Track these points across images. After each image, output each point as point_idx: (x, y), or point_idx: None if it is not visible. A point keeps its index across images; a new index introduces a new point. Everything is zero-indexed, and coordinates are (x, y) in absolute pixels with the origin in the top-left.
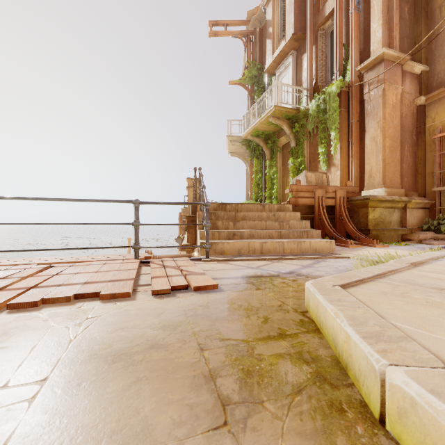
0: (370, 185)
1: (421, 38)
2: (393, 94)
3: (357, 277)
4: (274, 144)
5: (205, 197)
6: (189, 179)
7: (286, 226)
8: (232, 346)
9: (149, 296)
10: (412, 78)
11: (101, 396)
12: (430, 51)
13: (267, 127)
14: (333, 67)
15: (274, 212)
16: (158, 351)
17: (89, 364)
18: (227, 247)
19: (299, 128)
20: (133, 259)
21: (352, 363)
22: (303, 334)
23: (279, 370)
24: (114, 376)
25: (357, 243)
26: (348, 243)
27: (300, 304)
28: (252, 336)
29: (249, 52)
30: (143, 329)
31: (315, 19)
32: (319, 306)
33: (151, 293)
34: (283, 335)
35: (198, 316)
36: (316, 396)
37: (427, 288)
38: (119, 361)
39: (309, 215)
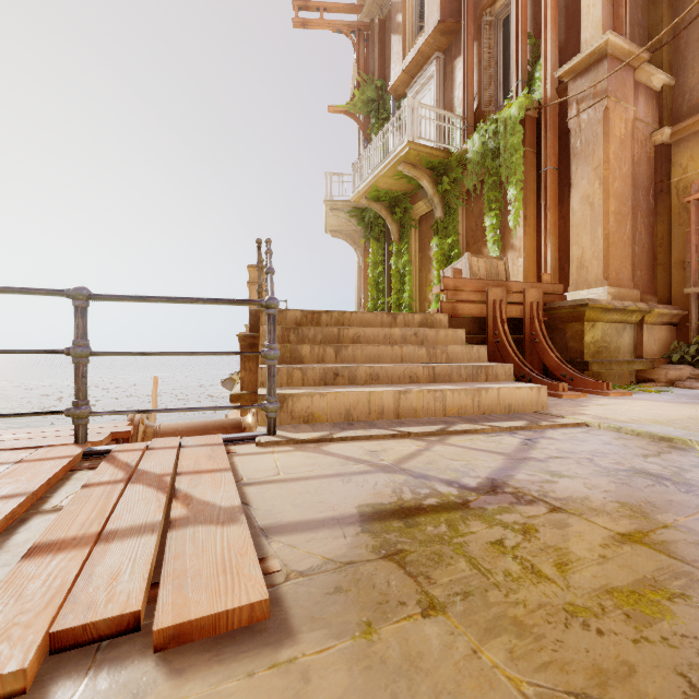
0: (580, 282)
1: (663, 28)
2: (622, 120)
3: None
4: (406, 214)
5: (269, 289)
6: (252, 267)
7: (441, 356)
8: None
9: None
10: (648, 96)
11: None
12: (677, 52)
13: (394, 183)
14: (508, 81)
15: (415, 328)
16: None
17: None
18: (319, 406)
19: (449, 184)
20: (69, 446)
21: None
22: None
23: None
24: None
25: (569, 388)
26: (558, 388)
27: None
28: None
29: (362, 59)
30: None
31: None
32: None
33: None
34: None
35: None
36: None
37: None
38: None
39: (477, 335)
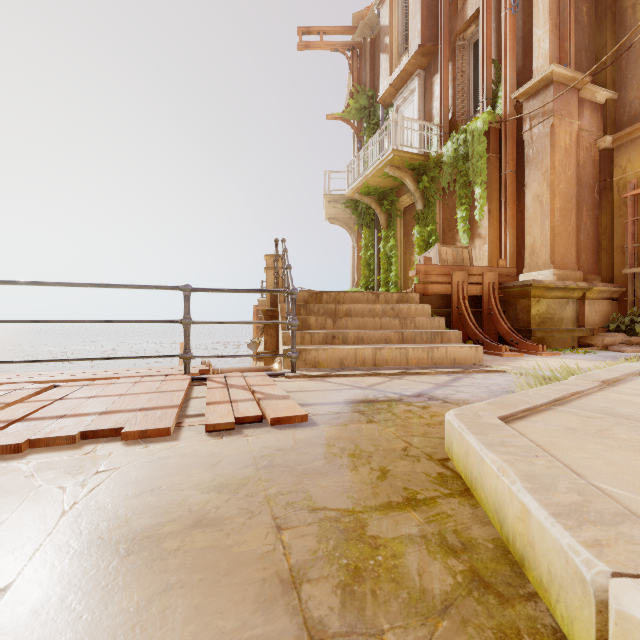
0: (532, 265)
1: (606, 51)
2: (566, 133)
3: (524, 403)
4: (393, 206)
5: (290, 281)
6: (268, 256)
7: (410, 325)
8: (329, 522)
9: (201, 434)
10: (593, 109)
11: (98, 623)
12: (619, 71)
13: (382, 181)
14: (478, 94)
15: (392, 304)
16: (207, 532)
17: (86, 558)
18: (323, 357)
19: (428, 182)
20: (182, 375)
21: (535, 558)
22: (445, 499)
23: (409, 568)
24: (126, 581)
25: (515, 350)
26: (502, 349)
27: (437, 446)
28: (362, 502)
29: (355, 73)
30: (185, 491)
31: (451, 23)
32: (470, 452)
33: (204, 428)
34: (412, 501)
35: (276, 468)
36: (474, 620)
37: (637, 422)
38: (138, 552)
39: (444, 308)
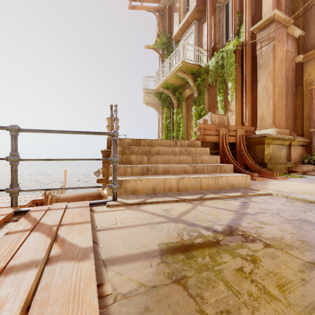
0: (262, 126)
1: (299, 9)
2: (281, 51)
3: None
4: (181, 95)
5: (114, 127)
6: (109, 118)
7: (198, 160)
8: None
9: None
10: (293, 40)
11: None
12: (306, 20)
13: (175, 81)
14: (227, 33)
15: (186, 147)
16: None
17: None
18: (139, 185)
19: (201, 81)
20: (7, 208)
21: None
22: None
23: None
24: None
25: (258, 176)
26: (254, 176)
27: None
28: None
29: (160, 24)
30: None
31: None
32: None
33: None
34: None
35: None
36: None
37: None
38: None
39: (214, 150)
